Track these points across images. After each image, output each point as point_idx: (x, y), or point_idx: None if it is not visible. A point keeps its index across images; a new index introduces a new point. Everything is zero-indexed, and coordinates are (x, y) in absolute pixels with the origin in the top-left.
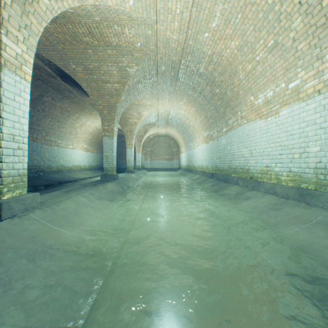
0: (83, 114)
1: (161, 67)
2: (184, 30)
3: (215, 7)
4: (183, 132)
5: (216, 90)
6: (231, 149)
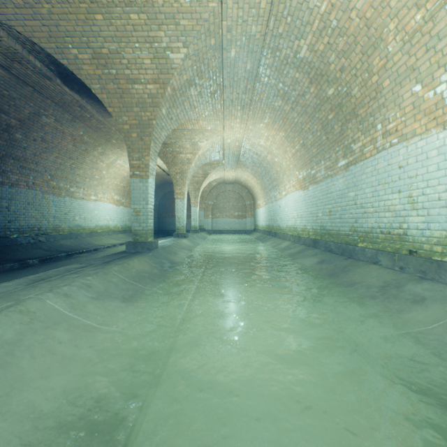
0: (110, 147)
1: (228, 52)
2: None
3: None
4: (262, 175)
5: (327, 91)
6: (357, 197)
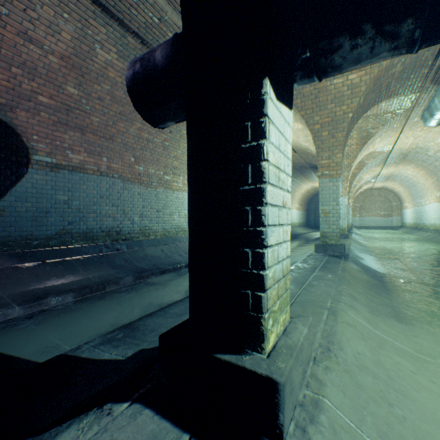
0: (304, 181)
1: (391, 156)
2: (414, 144)
3: (436, 138)
4: (409, 187)
5: None
6: None
